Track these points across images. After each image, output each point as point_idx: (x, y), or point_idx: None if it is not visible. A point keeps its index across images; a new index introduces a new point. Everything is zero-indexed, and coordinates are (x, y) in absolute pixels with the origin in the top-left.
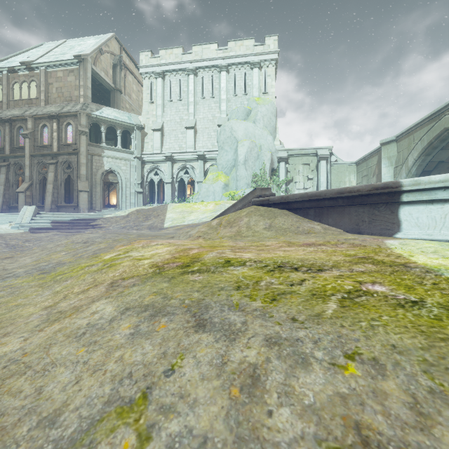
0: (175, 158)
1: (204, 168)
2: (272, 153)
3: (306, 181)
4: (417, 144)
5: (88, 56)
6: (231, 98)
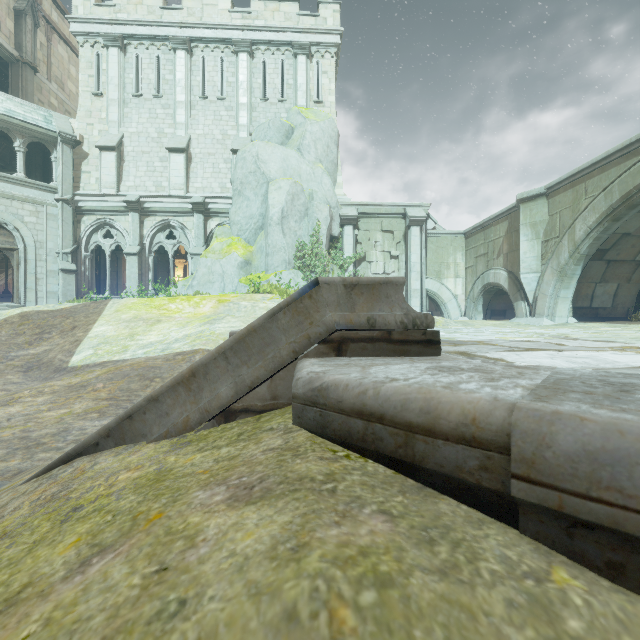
0: (146, 207)
1: (206, 228)
2: (331, 209)
3: (388, 260)
4: (594, 199)
5: None
6: (258, 104)
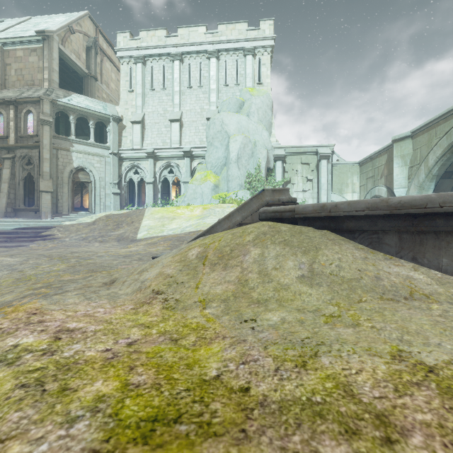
0: (157, 155)
1: (191, 166)
2: (268, 151)
3: (306, 182)
4: (440, 139)
5: (54, 33)
6: (222, 88)
